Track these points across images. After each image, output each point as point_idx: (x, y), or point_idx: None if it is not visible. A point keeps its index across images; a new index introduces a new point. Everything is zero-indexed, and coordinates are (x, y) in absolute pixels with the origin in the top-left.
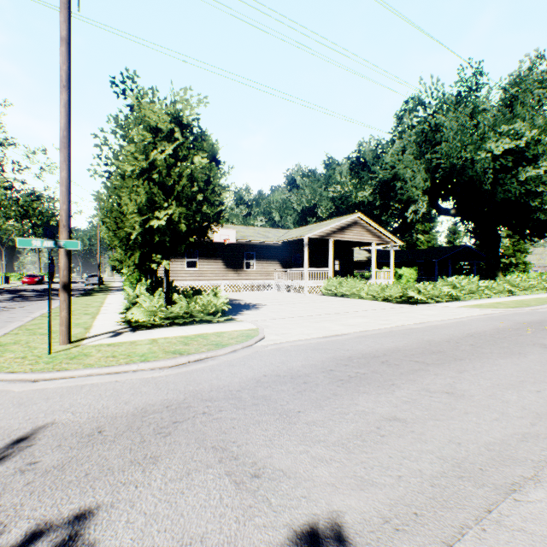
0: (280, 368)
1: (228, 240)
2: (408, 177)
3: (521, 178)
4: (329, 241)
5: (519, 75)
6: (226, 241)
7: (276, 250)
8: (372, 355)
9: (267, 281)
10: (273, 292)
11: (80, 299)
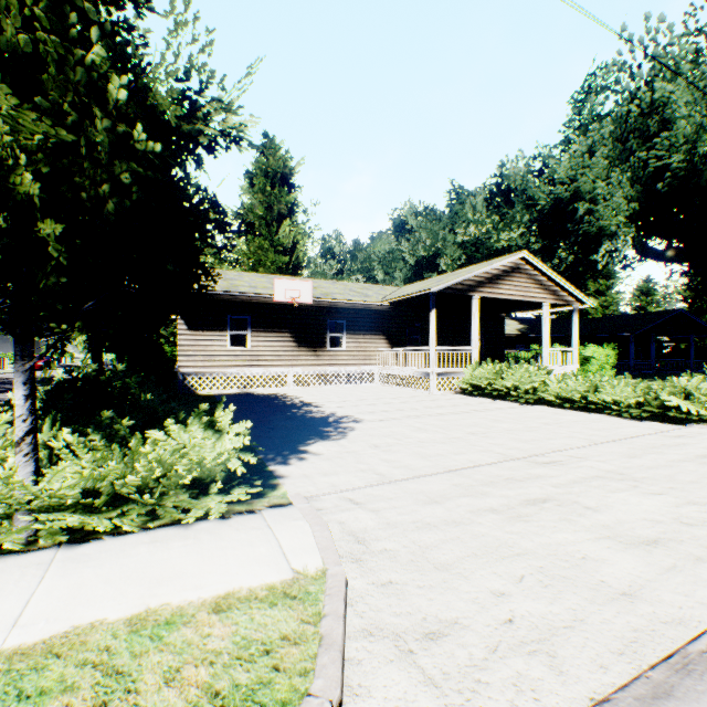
0: None
1: (299, 299)
2: (602, 193)
3: None
4: (472, 299)
5: None
6: (295, 300)
7: (380, 317)
8: None
9: (364, 368)
10: (376, 386)
11: None
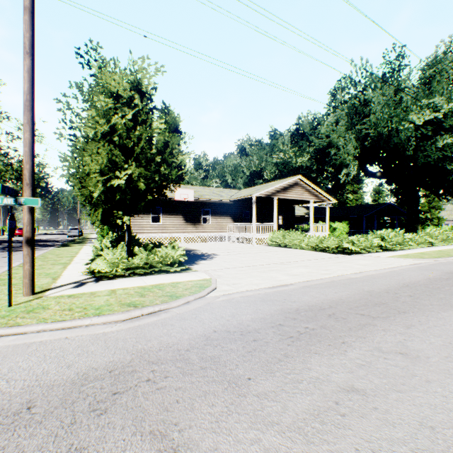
0: (230, 323)
1: (187, 198)
2: (341, 145)
3: (439, 145)
4: (274, 199)
5: (436, 57)
6: (186, 199)
7: (228, 207)
8: (318, 307)
9: (220, 233)
10: (226, 243)
11: (59, 249)
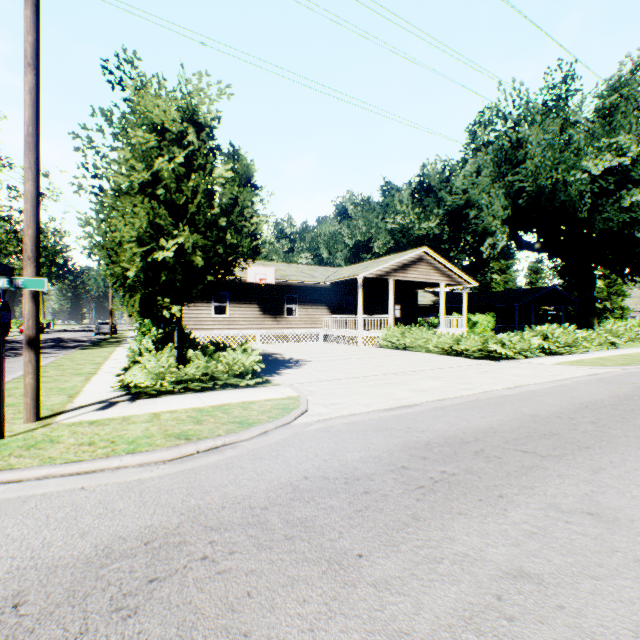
0: (329, 464)
1: (265, 280)
2: (485, 203)
3: (625, 203)
4: (388, 281)
5: (620, 79)
6: (263, 281)
7: (324, 293)
8: (458, 439)
9: (312, 330)
10: (320, 344)
11: (81, 353)
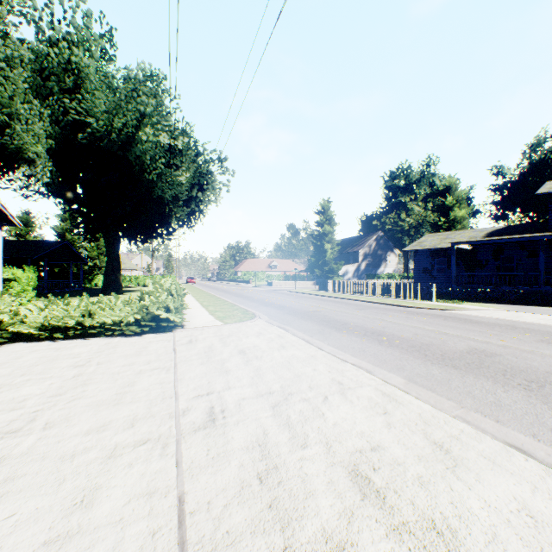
0: None
1: None
2: (26, 115)
3: (169, 180)
4: None
5: (152, 76)
6: None
7: None
8: None
9: None
10: None
11: None
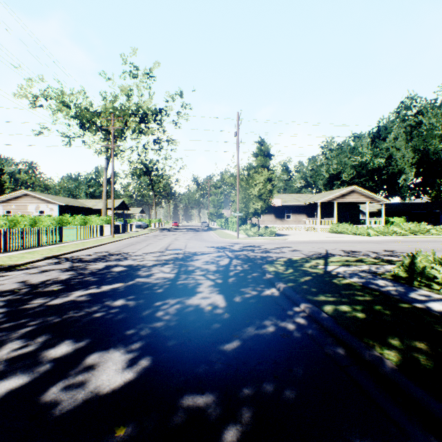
0: (289, 242)
1: (276, 204)
2: (398, 157)
3: None
4: (334, 203)
5: None
6: (276, 205)
7: (304, 208)
8: (315, 242)
9: (298, 225)
10: (302, 231)
11: (216, 231)
